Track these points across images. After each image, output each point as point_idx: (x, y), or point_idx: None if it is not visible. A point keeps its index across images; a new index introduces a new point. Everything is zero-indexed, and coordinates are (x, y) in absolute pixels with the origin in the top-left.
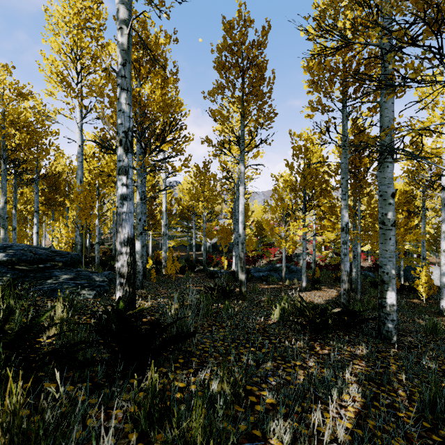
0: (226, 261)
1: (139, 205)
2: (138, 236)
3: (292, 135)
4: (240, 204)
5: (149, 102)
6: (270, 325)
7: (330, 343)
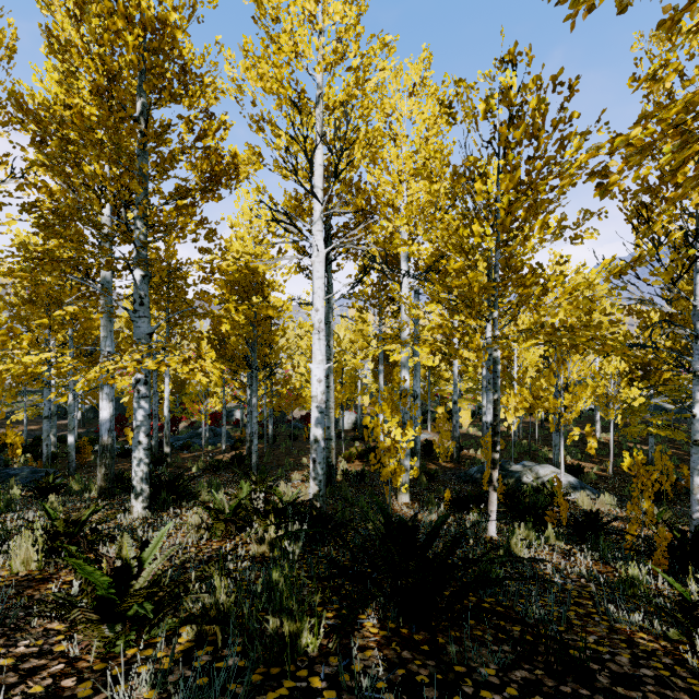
0: (131, 433)
1: (73, 404)
2: (72, 431)
3: (213, 315)
4: (166, 392)
5: (89, 325)
6: (191, 474)
7: (221, 474)
